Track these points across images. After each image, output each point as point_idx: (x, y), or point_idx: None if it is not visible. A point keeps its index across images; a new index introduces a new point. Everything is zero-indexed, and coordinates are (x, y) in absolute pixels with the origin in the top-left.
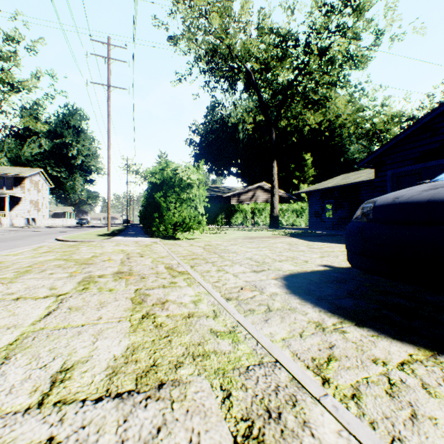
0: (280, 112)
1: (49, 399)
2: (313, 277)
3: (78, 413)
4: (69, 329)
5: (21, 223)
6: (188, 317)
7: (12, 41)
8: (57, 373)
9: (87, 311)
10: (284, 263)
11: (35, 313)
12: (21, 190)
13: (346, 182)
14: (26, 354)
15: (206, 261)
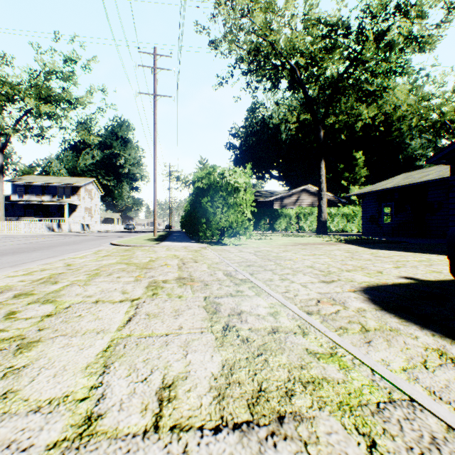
0: (329, 107)
1: (163, 422)
2: (399, 291)
3: (200, 444)
4: (154, 338)
5: (77, 228)
6: (273, 332)
7: (71, 62)
8: (160, 390)
9: (165, 319)
10: (355, 274)
11: (116, 318)
12: (77, 198)
13: (410, 182)
14: (123, 363)
15: (264, 269)
